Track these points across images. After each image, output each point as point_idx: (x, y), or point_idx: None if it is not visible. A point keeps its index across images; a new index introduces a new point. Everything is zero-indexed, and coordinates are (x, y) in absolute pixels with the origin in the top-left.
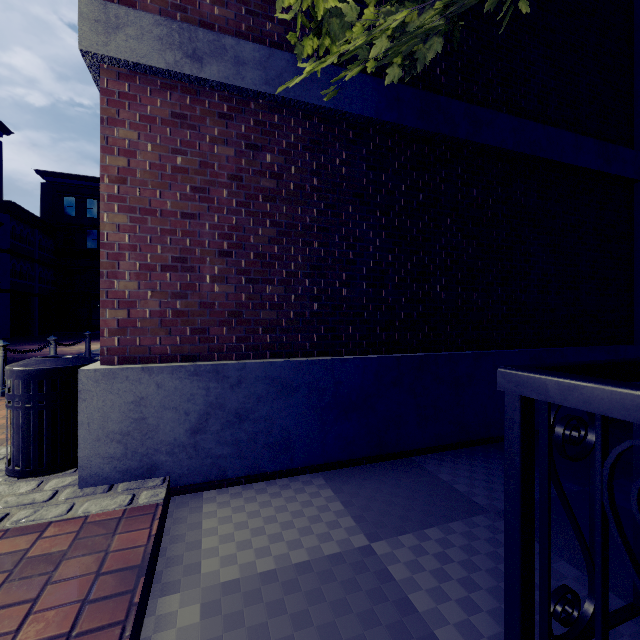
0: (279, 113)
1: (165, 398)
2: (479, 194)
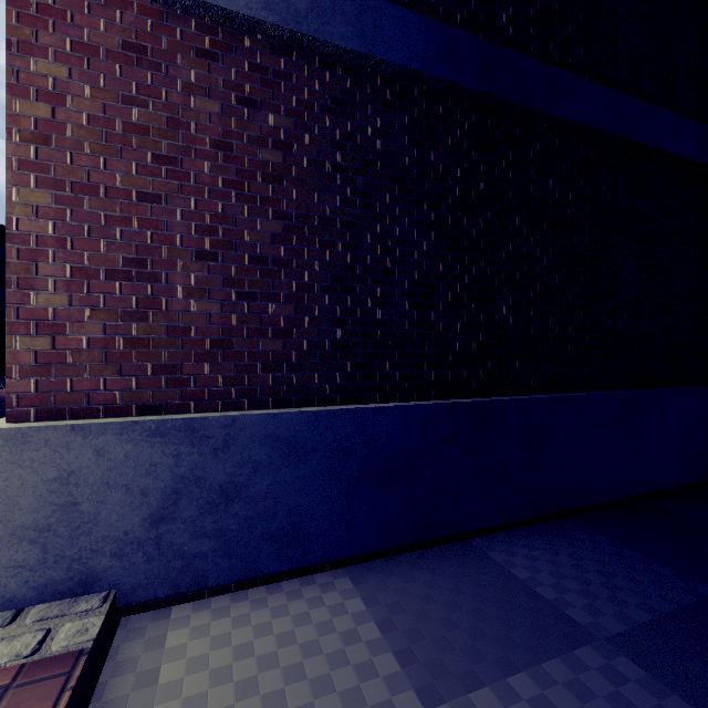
0: (286, 56)
1: (109, 471)
2: (556, 186)
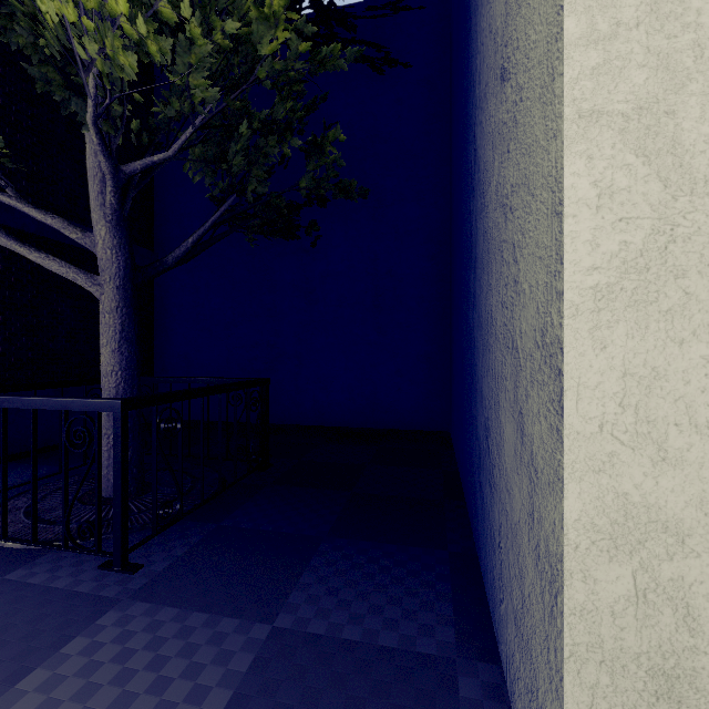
0: None
1: None
2: (1, 262)
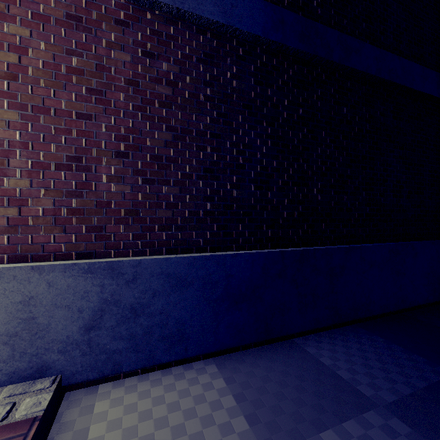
0: (174, 25)
1: (57, 296)
2: (348, 112)
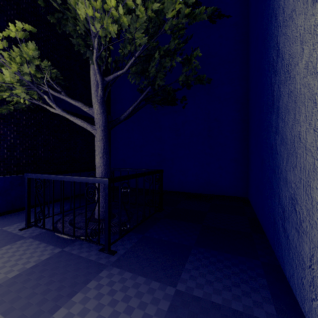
0: None
1: None
2: (57, 122)
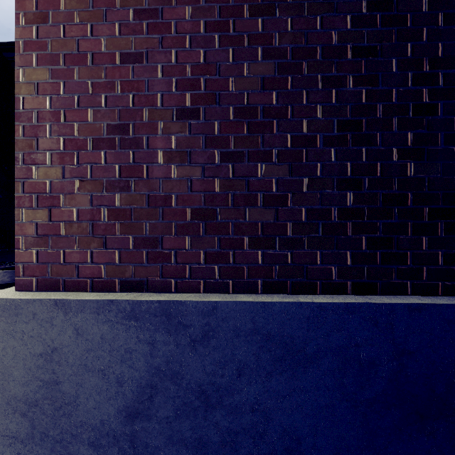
0: None
1: (87, 352)
2: None
